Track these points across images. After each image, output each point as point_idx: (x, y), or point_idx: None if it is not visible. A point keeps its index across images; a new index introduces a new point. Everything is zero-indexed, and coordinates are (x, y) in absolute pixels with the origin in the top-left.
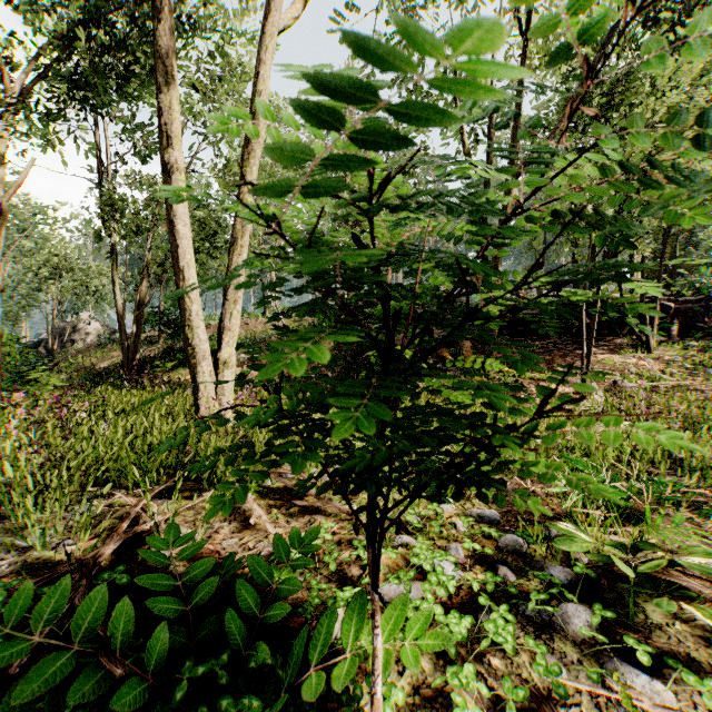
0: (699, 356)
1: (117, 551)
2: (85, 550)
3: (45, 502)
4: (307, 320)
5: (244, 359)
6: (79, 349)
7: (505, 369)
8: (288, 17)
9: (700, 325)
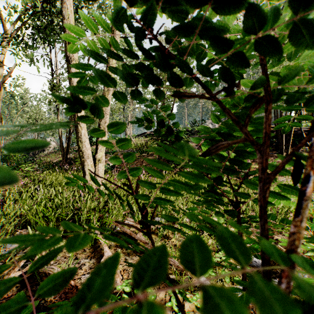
0: None
1: None
2: None
3: None
4: (144, 140)
5: None
6: (45, 154)
7: None
8: None
9: None
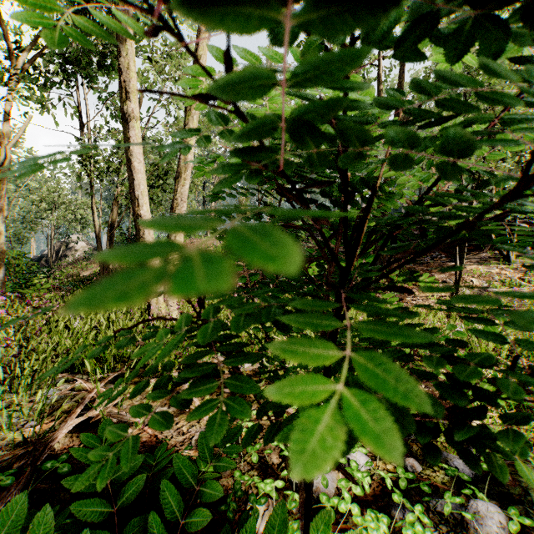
0: None
1: (70, 433)
2: (44, 431)
3: (20, 386)
4: None
5: None
6: (69, 262)
7: None
8: None
9: None
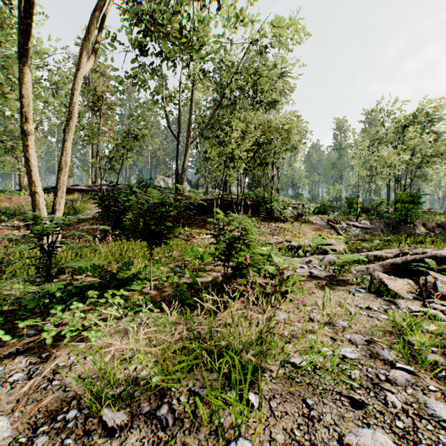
0: (254, 223)
1: None
2: None
3: None
4: (66, 199)
5: (19, 225)
6: None
7: (186, 229)
8: (88, 69)
9: (258, 211)
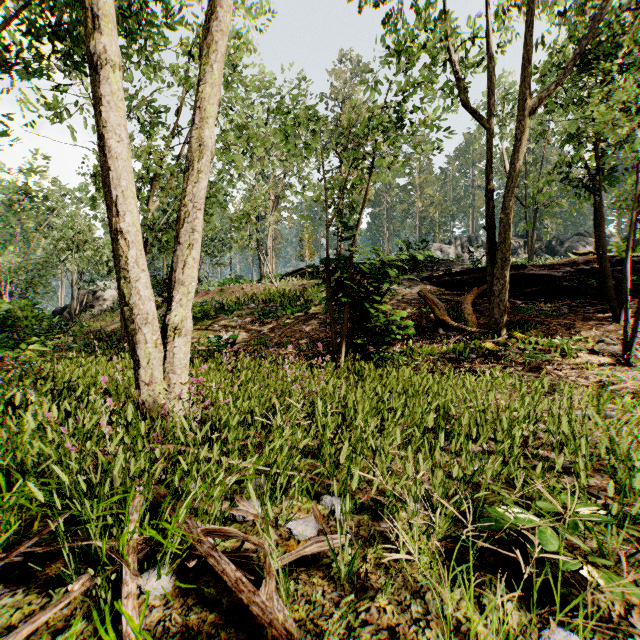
0: None
1: None
2: None
3: None
4: (299, 285)
5: (236, 323)
6: (94, 314)
7: (517, 335)
8: None
9: None
